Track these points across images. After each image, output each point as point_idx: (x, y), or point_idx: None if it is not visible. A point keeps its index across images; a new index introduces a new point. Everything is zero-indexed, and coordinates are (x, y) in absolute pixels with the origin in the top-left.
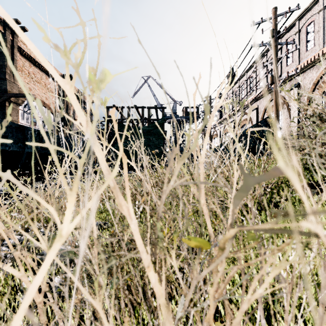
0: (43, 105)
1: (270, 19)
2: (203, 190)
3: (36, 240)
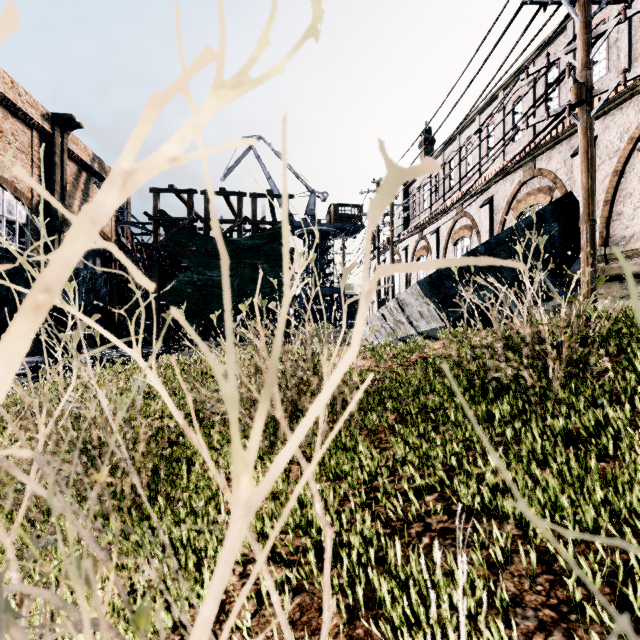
0: None
1: None
2: None
3: None
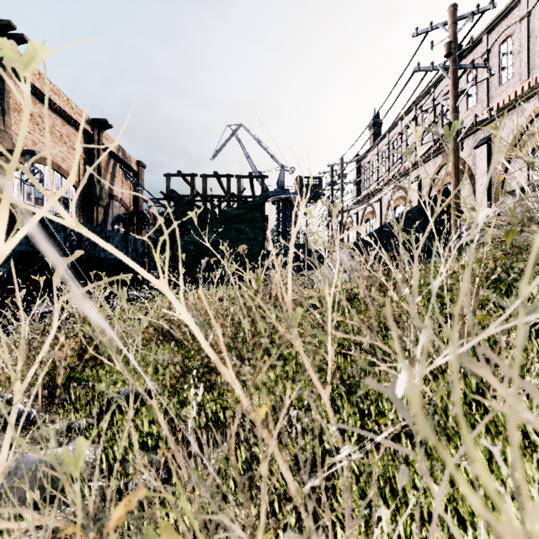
0: (57, 170)
1: (445, 24)
2: None
3: (2, 430)
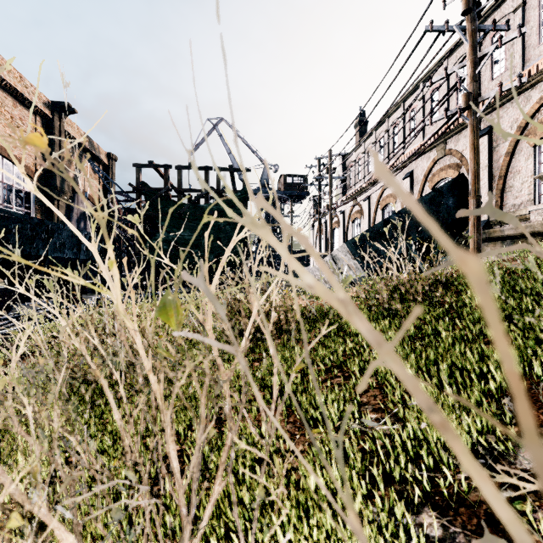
0: (7, 157)
1: None
2: None
3: None
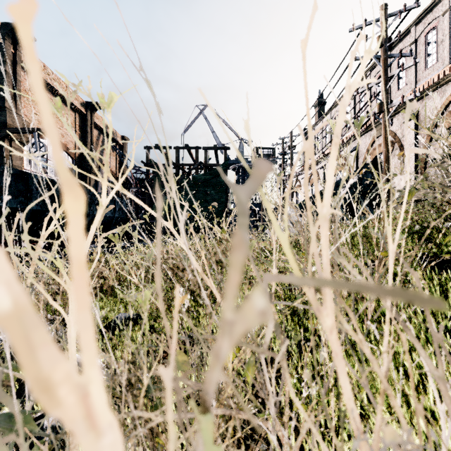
0: None
1: (377, 21)
2: (329, 290)
3: None
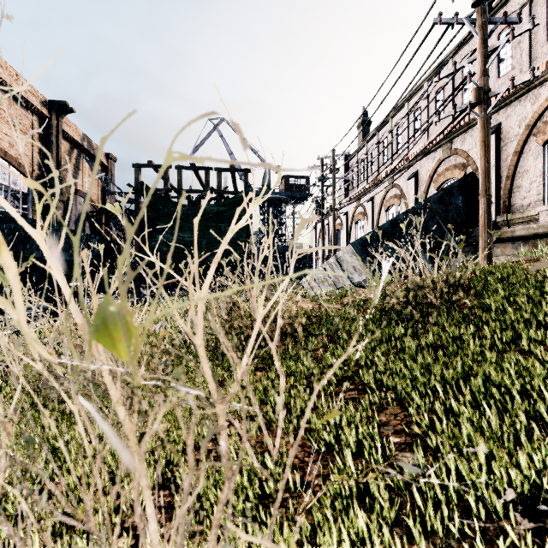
0: (3, 157)
1: None
2: None
3: None
